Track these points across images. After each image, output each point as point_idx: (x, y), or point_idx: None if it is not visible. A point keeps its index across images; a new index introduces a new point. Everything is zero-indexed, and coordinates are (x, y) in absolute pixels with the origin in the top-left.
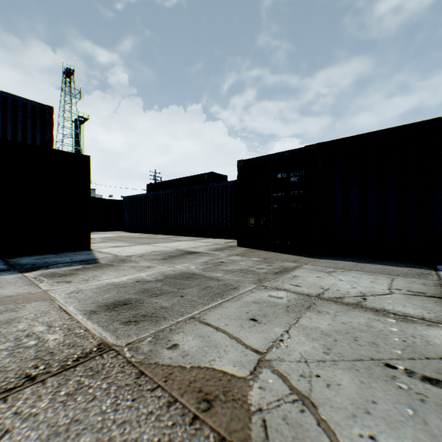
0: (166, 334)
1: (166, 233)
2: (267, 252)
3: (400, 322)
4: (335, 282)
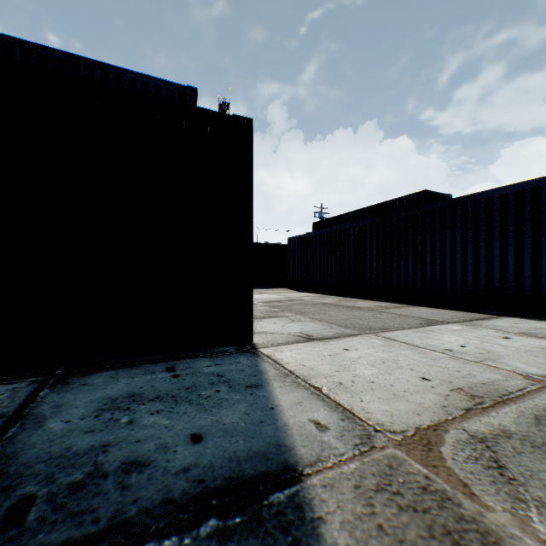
0: None
1: (360, 294)
2: None
3: None
4: None
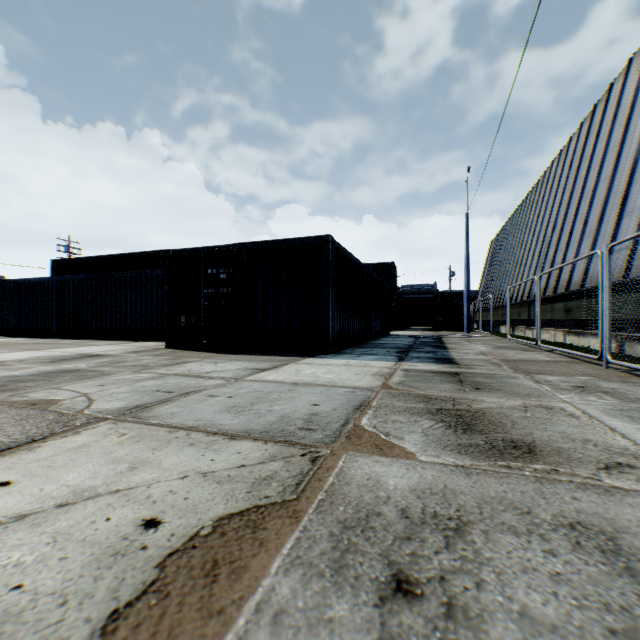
0: (23, 394)
1: (79, 337)
2: (192, 352)
3: (206, 379)
4: (209, 367)
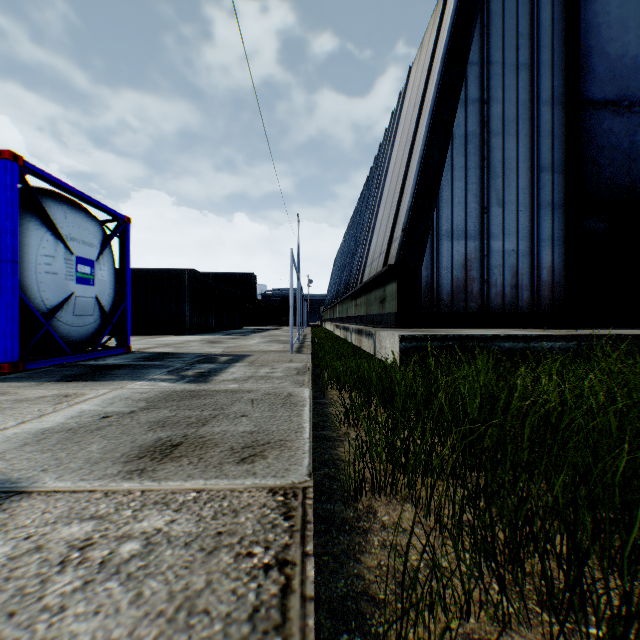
0: None
1: None
2: None
3: None
4: None
